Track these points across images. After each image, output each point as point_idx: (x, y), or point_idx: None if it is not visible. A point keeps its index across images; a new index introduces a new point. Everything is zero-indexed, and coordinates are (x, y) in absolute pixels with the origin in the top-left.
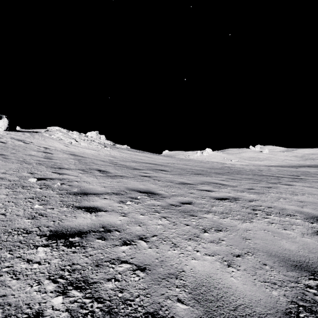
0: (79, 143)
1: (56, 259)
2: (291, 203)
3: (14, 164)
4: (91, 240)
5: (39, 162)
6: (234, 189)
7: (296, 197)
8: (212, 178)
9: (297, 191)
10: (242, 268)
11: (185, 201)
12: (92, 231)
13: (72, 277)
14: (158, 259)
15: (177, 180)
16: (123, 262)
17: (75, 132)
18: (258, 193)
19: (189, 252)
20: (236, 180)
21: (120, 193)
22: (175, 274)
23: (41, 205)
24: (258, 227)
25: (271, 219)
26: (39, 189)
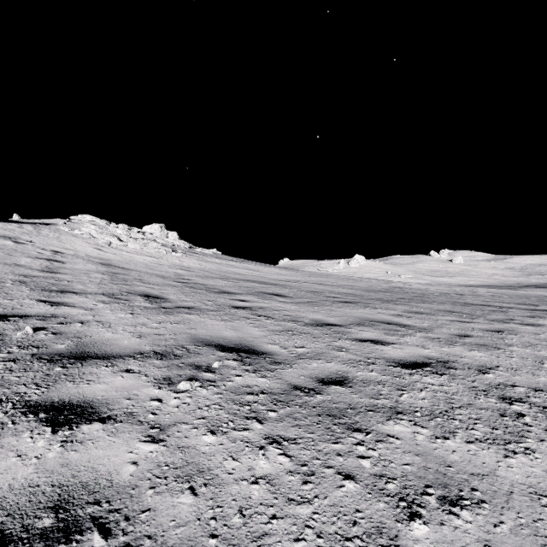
0: (125, 244)
1: None
2: None
3: None
4: None
5: (23, 278)
6: (429, 336)
7: None
8: (377, 311)
9: None
10: None
11: (329, 376)
12: None
13: None
14: None
15: (306, 315)
16: None
17: (120, 226)
18: (484, 346)
19: None
20: (425, 315)
21: (172, 353)
22: None
23: None
24: None
25: None
26: None
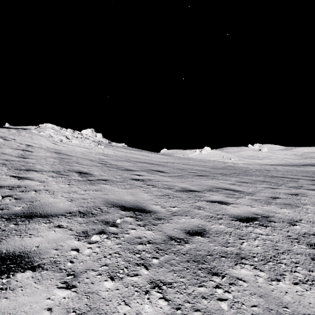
0: (70, 140)
1: None
2: None
3: None
4: None
5: (4, 162)
6: (254, 198)
7: None
8: (220, 181)
9: None
10: None
11: (193, 229)
12: None
13: None
14: None
15: (177, 184)
16: None
17: (68, 130)
18: (289, 205)
19: None
20: (249, 184)
21: (91, 212)
22: None
23: None
24: None
25: None
26: None
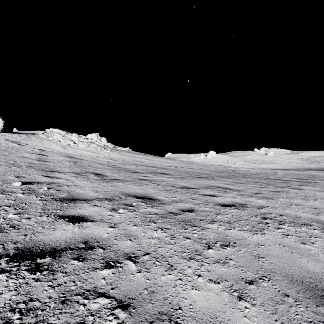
0: (77, 145)
1: (10, 291)
2: (304, 210)
3: (1, 167)
4: (65, 261)
5: (30, 164)
6: (240, 193)
7: (309, 203)
8: (217, 182)
9: (309, 196)
10: (258, 301)
11: (186, 209)
12: (70, 249)
13: (23, 322)
14: (148, 288)
15: (178, 183)
16: (100, 294)
17: (74, 134)
18: (266, 198)
19: (189, 277)
20: (242, 184)
21: (113, 199)
22: (169, 313)
23: (17, 214)
24: (271, 241)
25: (285, 230)
26: (21, 195)
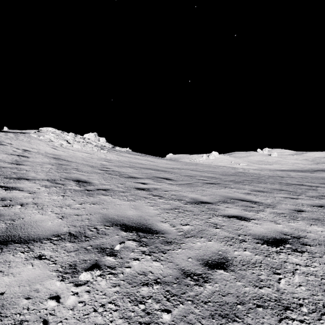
0: (71, 145)
1: None
2: None
3: None
4: None
5: None
6: (275, 211)
7: None
8: (234, 190)
9: None
10: None
11: (212, 257)
12: None
13: None
14: None
15: (186, 195)
16: None
17: (70, 134)
18: (318, 220)
19: None
20: (266, 193)
21: (84, 234)
22: None
23: None
24: None
25: None
26: None
